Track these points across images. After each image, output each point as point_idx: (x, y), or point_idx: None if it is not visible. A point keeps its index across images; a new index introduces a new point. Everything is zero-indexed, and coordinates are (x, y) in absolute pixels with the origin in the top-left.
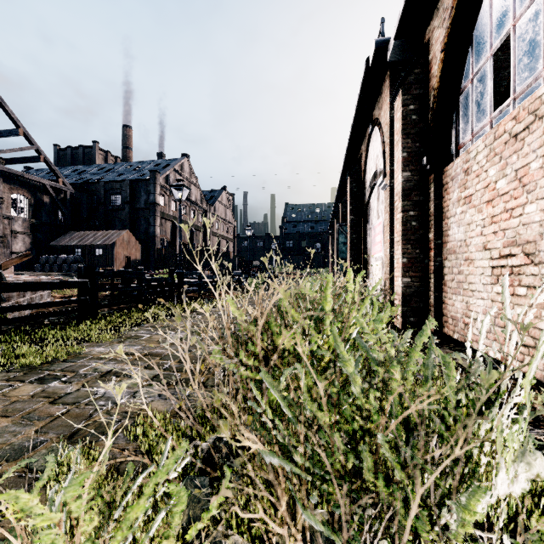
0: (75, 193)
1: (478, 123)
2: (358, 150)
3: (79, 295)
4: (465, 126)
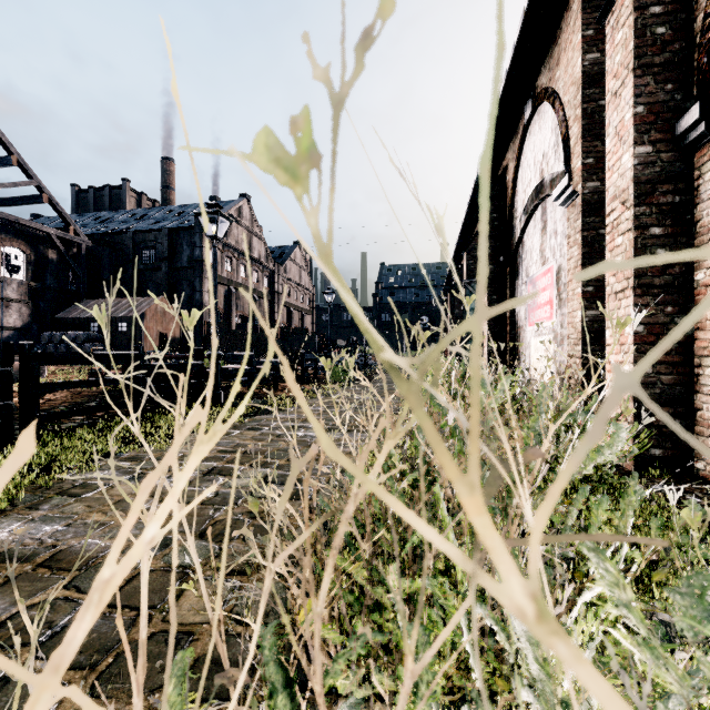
0: (93, 247)
1: None
2: (499, 160)
3: None
4: None
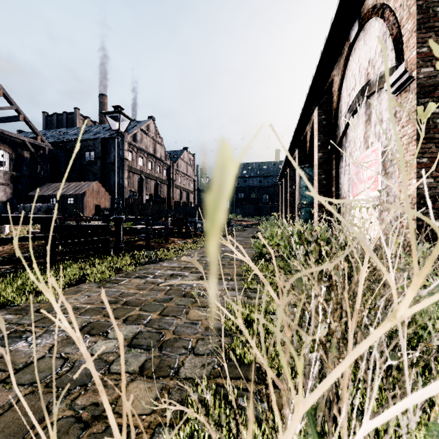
0: (53, 150)
1: None
2: (326, 78)
3: None
4: None
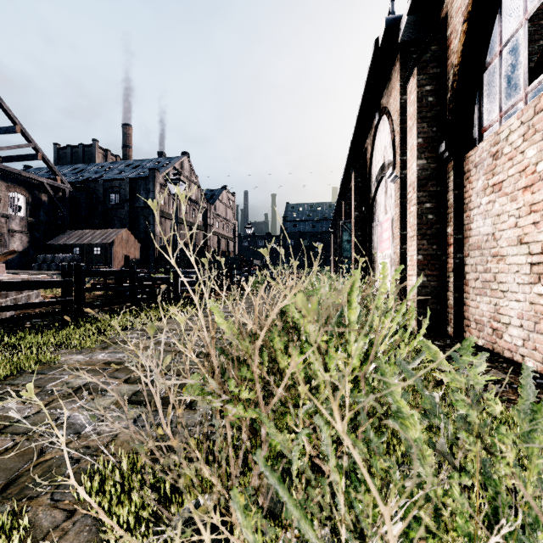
0: (73, 191)
1: (509, 100)
2: (363, 143)
3: (63, 295)
4: (491, 105)
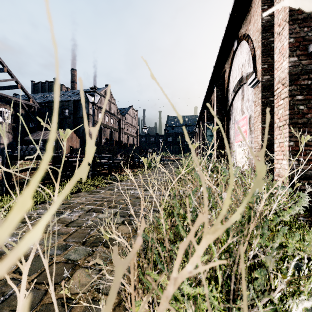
0: (40, 108)
1: None
2: (221, 68)
3: None
4: None
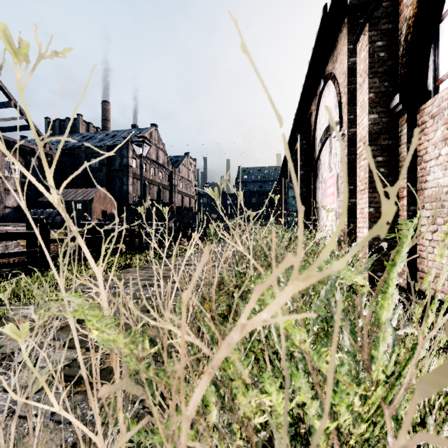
0: (60, 157)
1: None
2: (307, 109)
3: (27, 246)
4: None
